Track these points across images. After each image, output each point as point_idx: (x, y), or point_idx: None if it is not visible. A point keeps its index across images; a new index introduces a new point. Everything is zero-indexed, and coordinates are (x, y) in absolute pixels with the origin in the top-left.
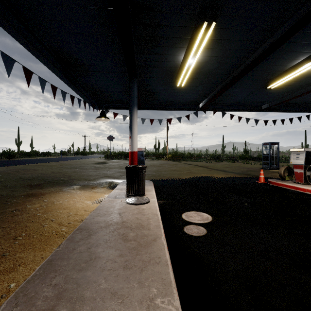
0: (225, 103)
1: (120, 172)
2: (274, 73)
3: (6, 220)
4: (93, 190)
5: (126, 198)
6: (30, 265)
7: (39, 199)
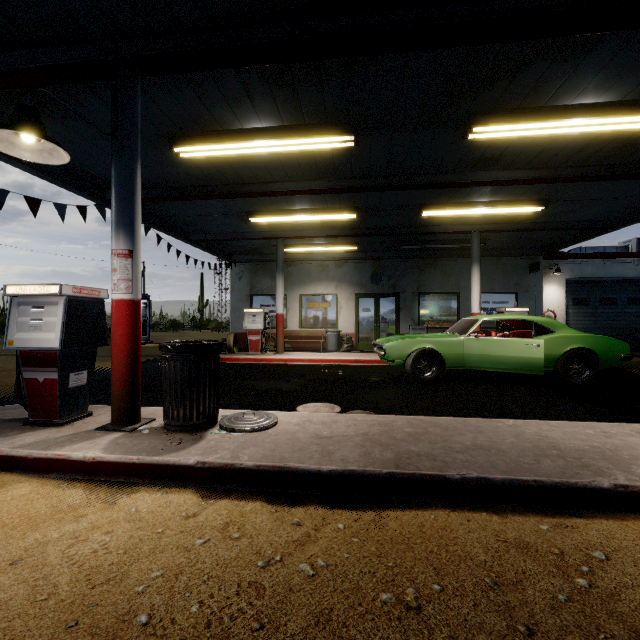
0: (157, 209)
1: None
2: (272, 207)
3: None
4: None
5: (203, 433)
6: (496, 527)
7: None
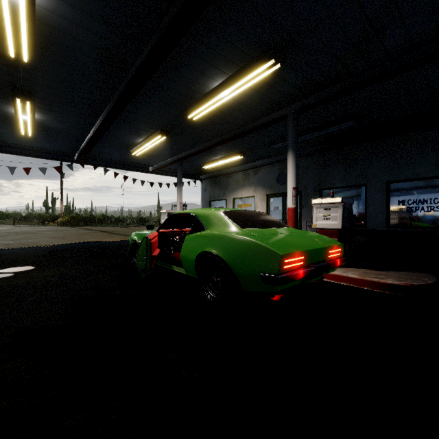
0: (106, 159)
1: None
2: (130, 144)
3: None
4: None
5: None
6: None
7: None
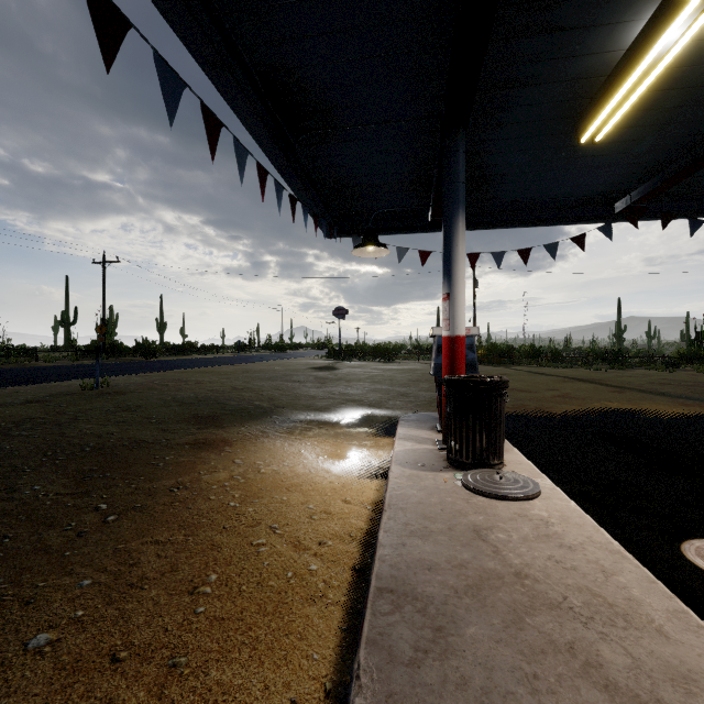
0: None
1: (379, 392)
2: None
3: (161, 516)
4: (335, 436)
5: (452, 470)
6: None
7: (224, 458)
